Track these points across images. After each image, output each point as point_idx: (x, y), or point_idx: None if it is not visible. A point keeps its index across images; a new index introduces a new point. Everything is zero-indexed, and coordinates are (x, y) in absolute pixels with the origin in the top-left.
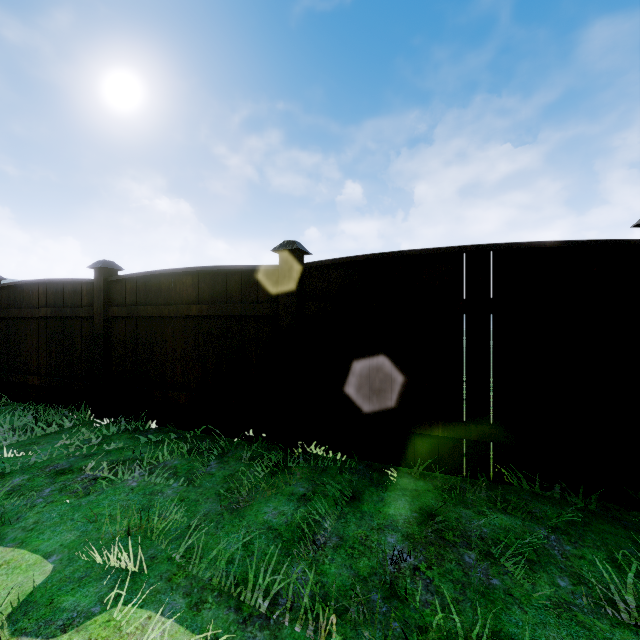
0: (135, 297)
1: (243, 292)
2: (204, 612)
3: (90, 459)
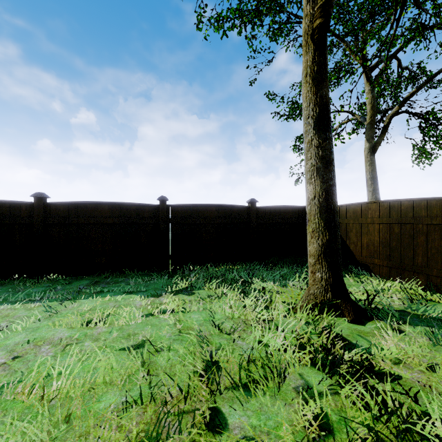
0: None
1: (11, 212)
2: (19, 303)
3: None
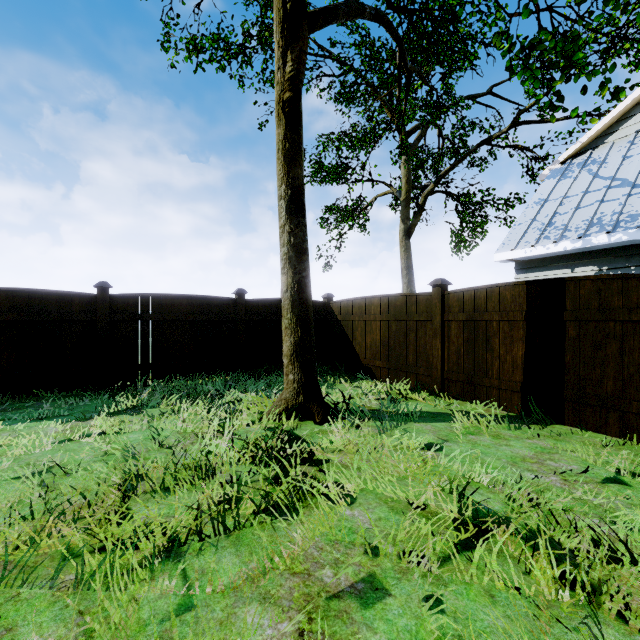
0: None
1: None
2: None
3: None
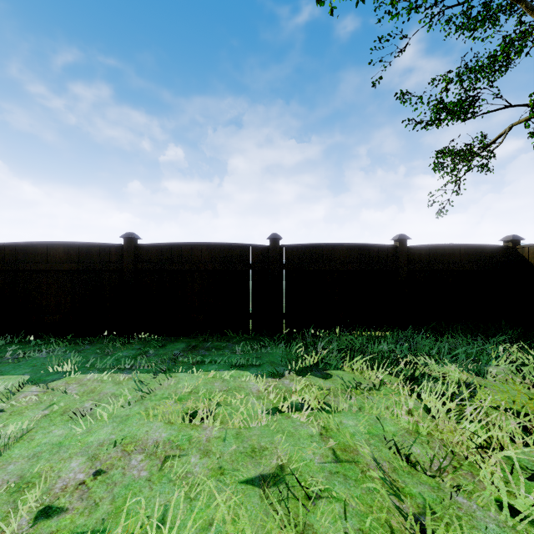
0: (14, 257)
1: (101, 257)
2: (107, 371)
3: (1, 354)
